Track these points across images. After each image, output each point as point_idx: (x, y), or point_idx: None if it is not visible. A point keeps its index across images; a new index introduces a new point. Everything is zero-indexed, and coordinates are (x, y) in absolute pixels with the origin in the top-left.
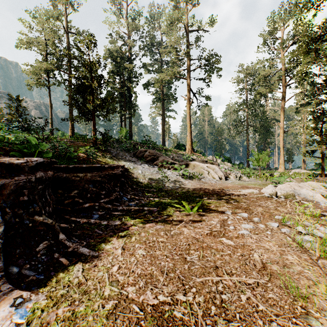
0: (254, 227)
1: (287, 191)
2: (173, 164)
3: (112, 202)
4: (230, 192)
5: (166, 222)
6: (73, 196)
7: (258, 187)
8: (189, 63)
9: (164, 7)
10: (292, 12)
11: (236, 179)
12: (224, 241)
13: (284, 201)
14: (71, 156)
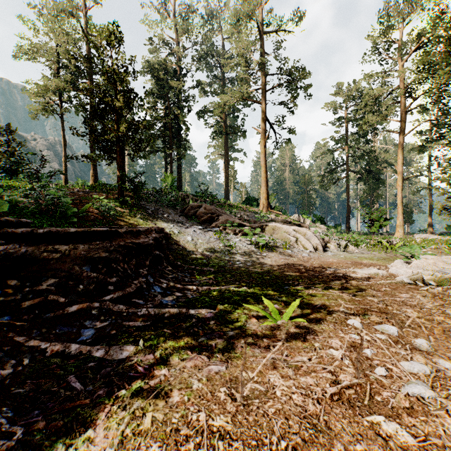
0: (432, 370)
1: (431, 271)
2: (242, 226)
3: (129, 298)
4: (340, 275)
5: (232, 349)
6: (44, 292)
7: (379, 263)
8: (264, 79)
9: (227, 1)
10: (416, 2)
11: (340, 250)
12: (383, 428)
13: (443, 293)
14: (66, 212)
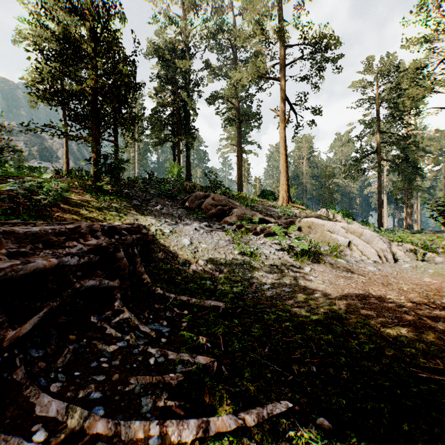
0: None
1: None
2: (265, 222)
3: None
4: None
5: None
6: None
7: None
8: (284, 52)
9: None
10: None
11: (415, 258)
12: None
13: None
14: None
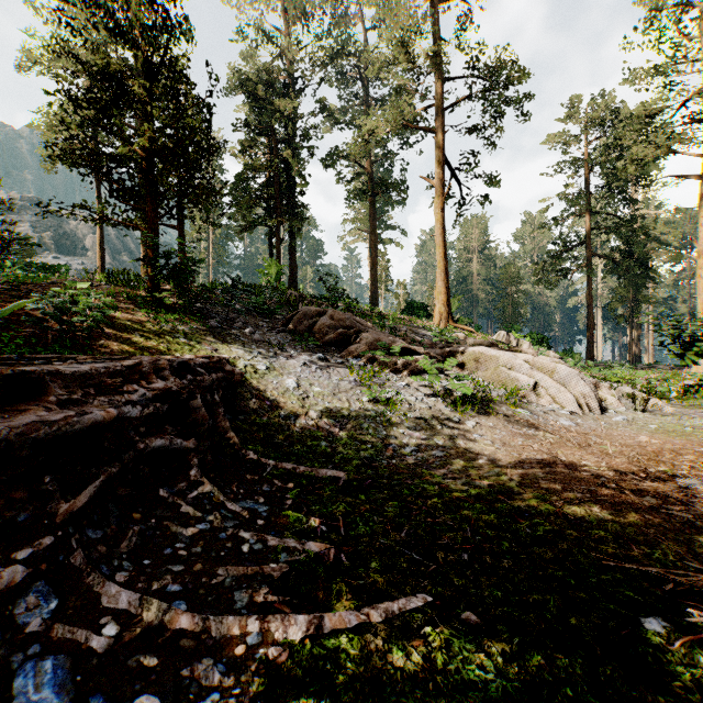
0: None
1: None
2: (410, 354)
3: None
4: None
5: None
6: None
7: None
8: (441, 88)
9: None
10: None
11: (633, 408)
12: None
13: None
14: None
